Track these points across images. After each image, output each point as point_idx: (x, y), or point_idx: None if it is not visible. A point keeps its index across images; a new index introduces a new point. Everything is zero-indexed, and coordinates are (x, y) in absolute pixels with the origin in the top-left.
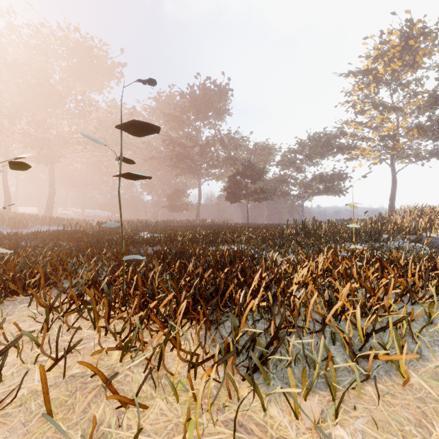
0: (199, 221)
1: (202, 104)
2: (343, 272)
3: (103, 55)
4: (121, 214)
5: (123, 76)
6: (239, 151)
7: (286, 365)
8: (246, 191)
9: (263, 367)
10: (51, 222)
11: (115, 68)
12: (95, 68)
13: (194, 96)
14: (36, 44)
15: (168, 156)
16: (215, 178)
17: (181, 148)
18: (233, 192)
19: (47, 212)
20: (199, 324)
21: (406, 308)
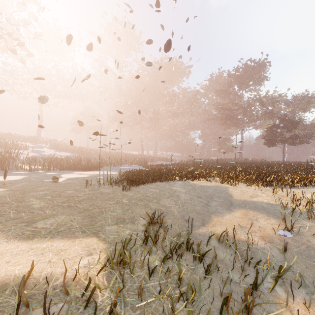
0: (242, 160)
1: (244, 79)
2: (303, 176)
3: (180, 65)
4: (235, 160)
5: (190, 73)
6: (276, 106)
7: (275, 186)
8: (282, 138)
9: (269, 184)
10: (161, 159)
11: (186, 69)
12: (177, 74)
13: (238, 74)
14: (152, 73)
15: (219, 117)
16: (255, 127)
17: (228, 111)
18: (270, 139)
19: (154, 154)
20: (256, 182)
21: (311, 182)
